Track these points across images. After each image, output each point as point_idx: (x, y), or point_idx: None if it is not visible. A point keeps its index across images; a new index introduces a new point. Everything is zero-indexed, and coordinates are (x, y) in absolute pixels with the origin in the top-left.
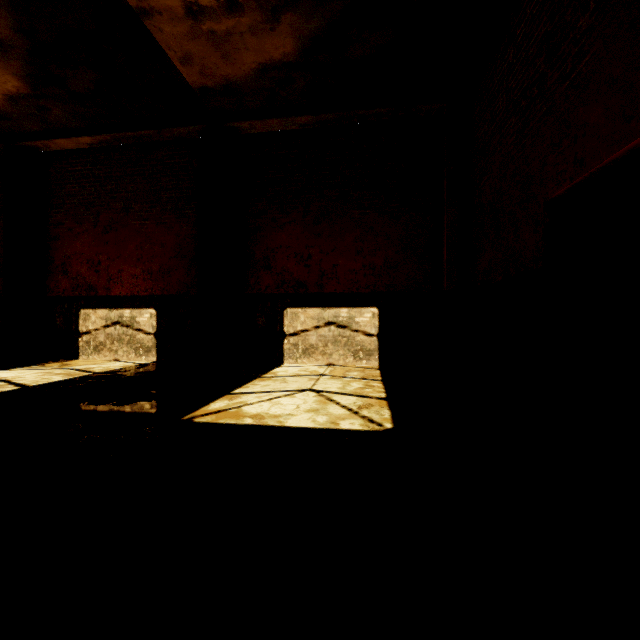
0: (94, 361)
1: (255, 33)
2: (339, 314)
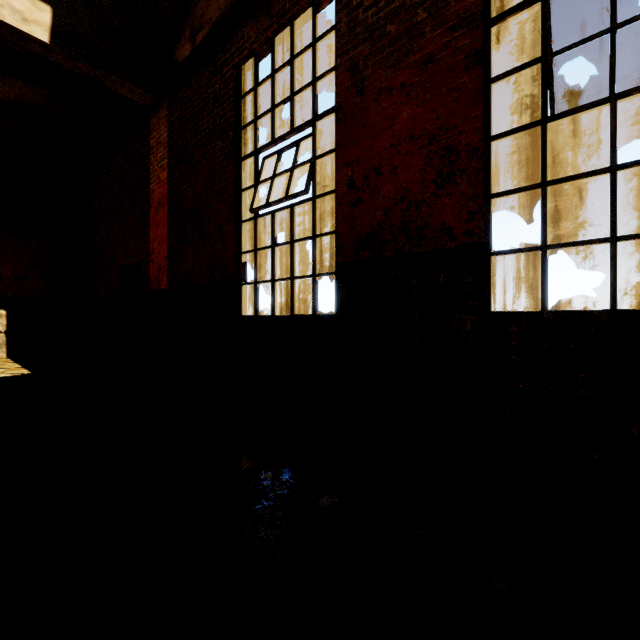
0: None
1: None
2: None
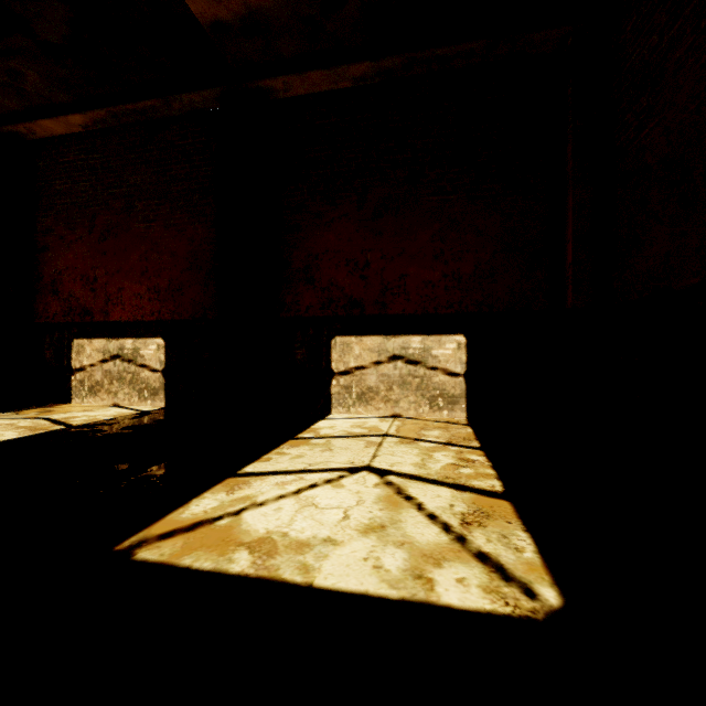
0: (87, 406)
1: None
2: (409, 344)
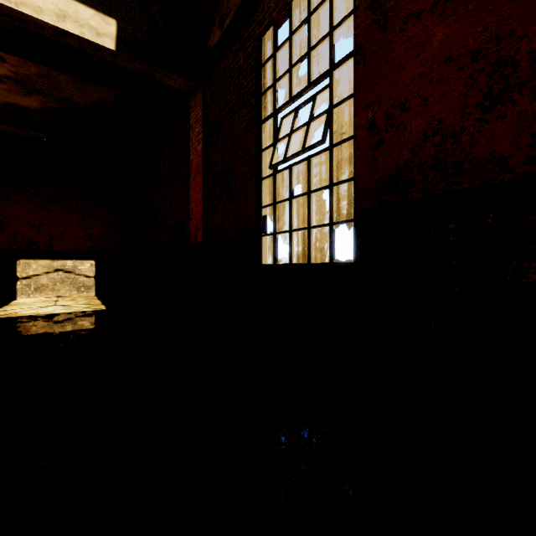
0: None
1: (9, 92)
2: (66, 264)
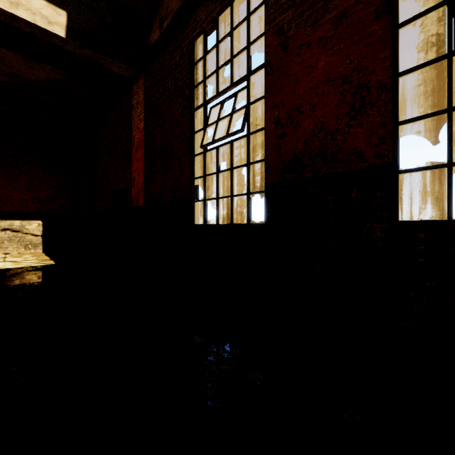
0: None
1: None
2: (14, 224)
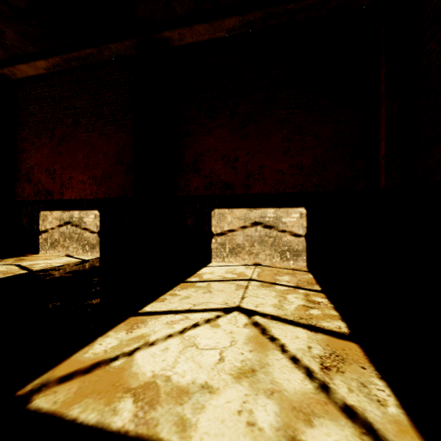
0: (48, 256)
1: None
2: (265, 214)
